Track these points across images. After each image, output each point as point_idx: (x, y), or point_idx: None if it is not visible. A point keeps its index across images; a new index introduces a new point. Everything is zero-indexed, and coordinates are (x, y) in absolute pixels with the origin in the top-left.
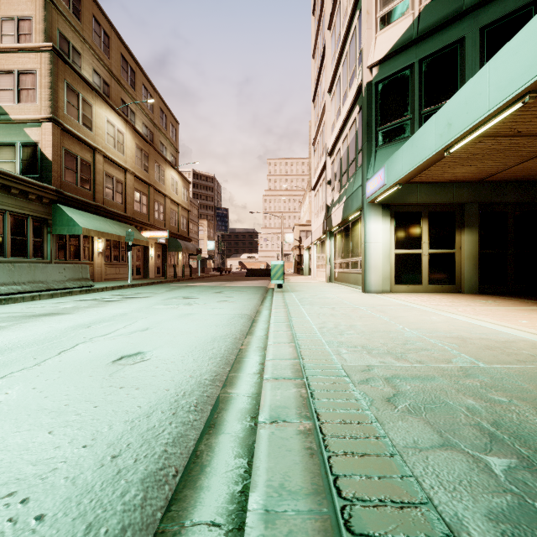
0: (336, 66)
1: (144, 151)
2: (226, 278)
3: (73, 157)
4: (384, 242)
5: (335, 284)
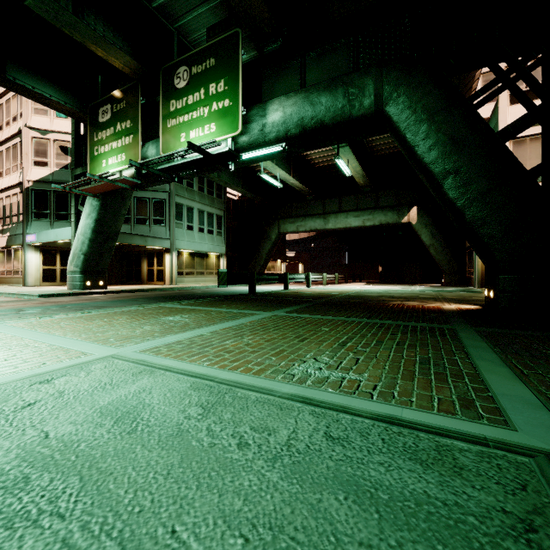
0: None
1: None
2: None
3: None
4: (37, 263)
5: None
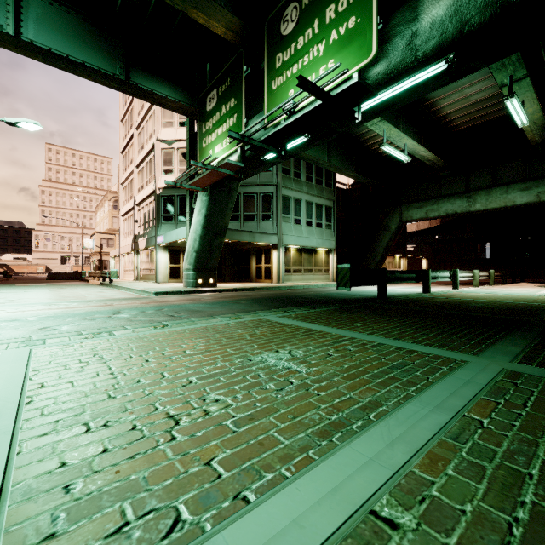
0: (141, 160)
1: None
2: (31, 281)
3: None
4: (165, 262)
5: (141, 281)
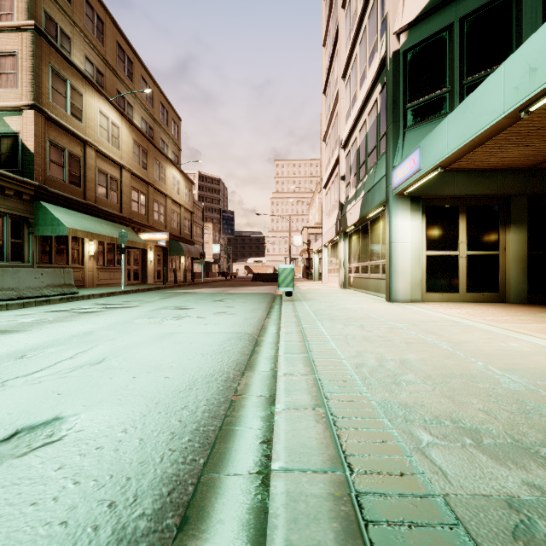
0: (351, 46)
1: (142, 147)
2: (231, 283)
3: (60, 150)
4: (414, 242)
5: (350, 290)
